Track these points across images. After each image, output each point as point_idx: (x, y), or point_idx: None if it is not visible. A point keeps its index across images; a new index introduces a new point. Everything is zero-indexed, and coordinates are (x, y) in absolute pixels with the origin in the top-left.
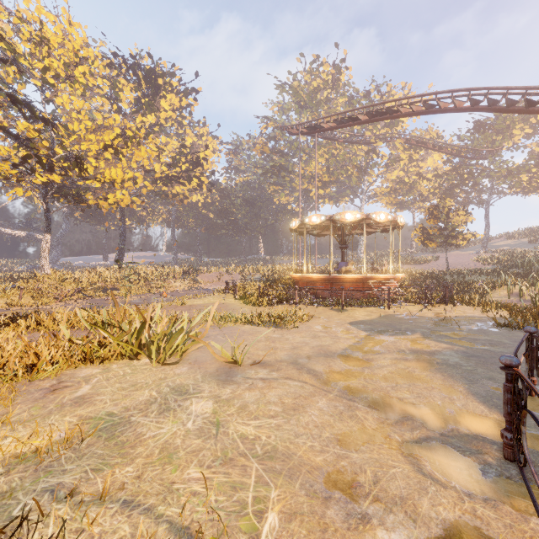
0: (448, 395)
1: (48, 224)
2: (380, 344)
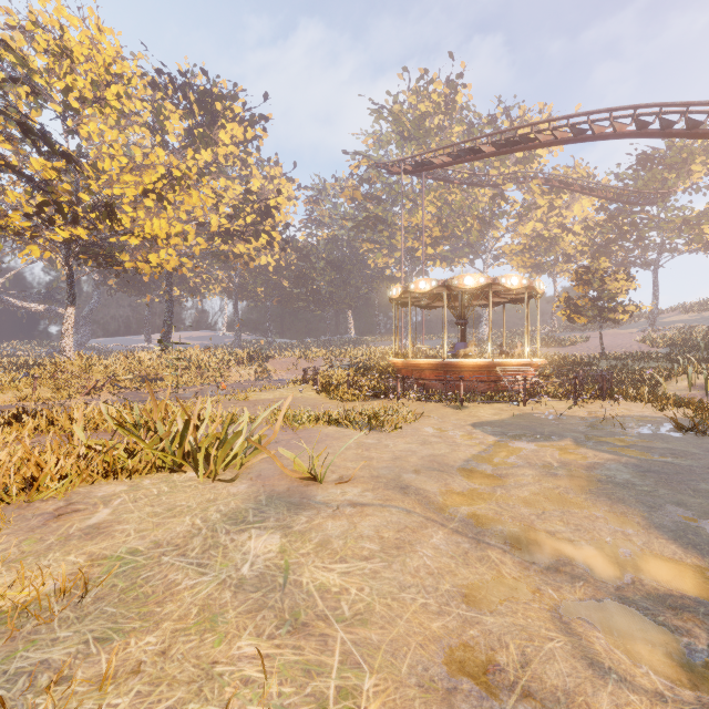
0: (620, 528)
1: (71, 293)
2: (516, 454)
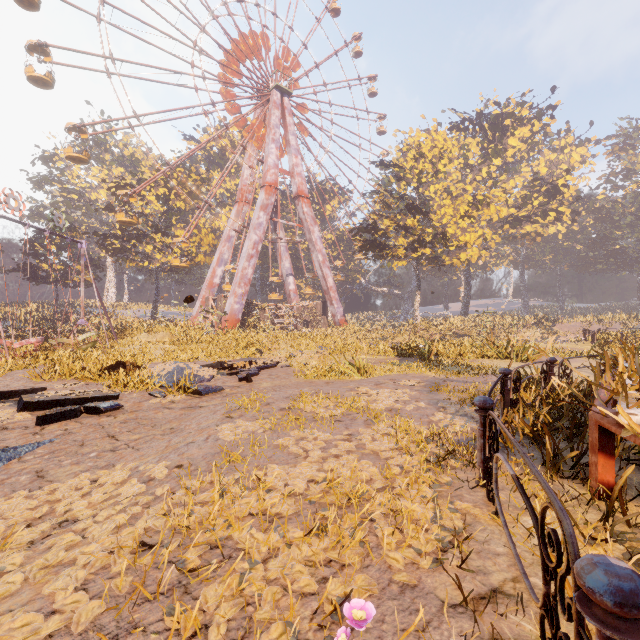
0: None
1: (418, 284)
2: None
